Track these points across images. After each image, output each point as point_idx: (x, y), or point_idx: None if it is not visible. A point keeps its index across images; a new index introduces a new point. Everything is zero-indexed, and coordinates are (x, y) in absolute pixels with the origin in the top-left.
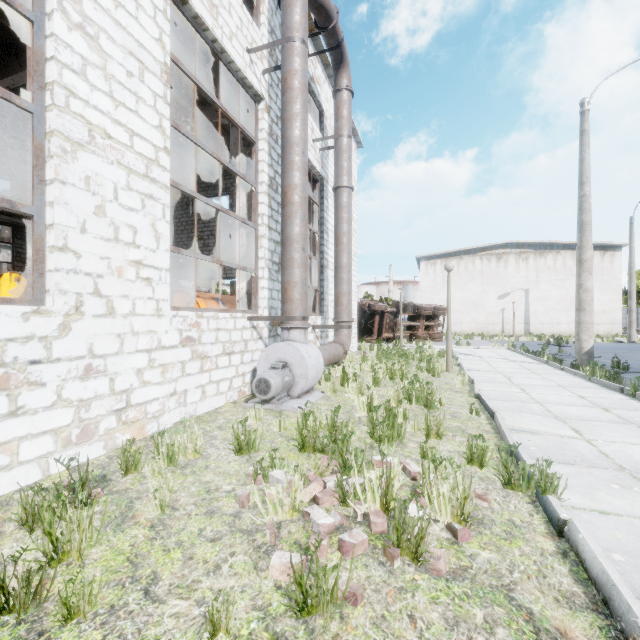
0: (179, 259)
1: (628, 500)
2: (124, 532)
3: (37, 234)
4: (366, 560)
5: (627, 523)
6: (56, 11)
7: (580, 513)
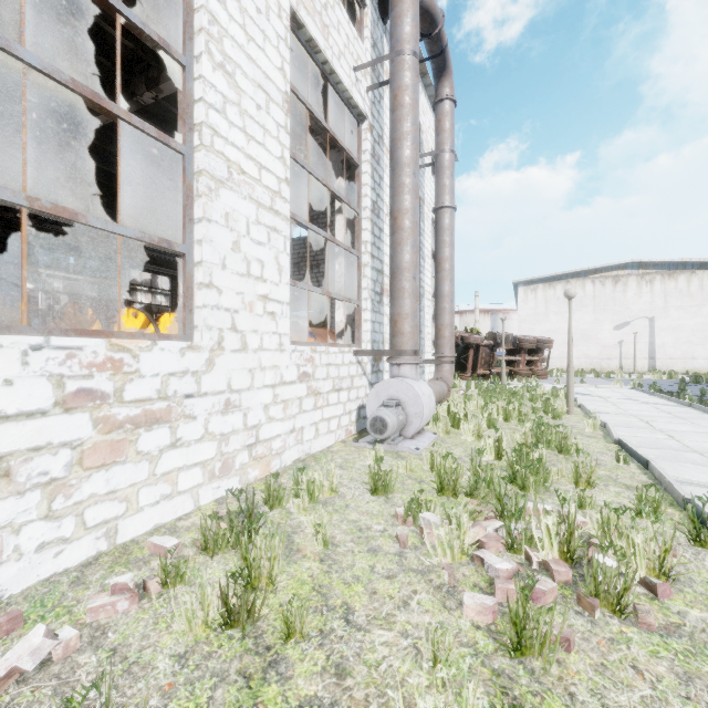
0: None
1: None
2: (297, 564)
3: (187, 272)
4: (560, 608)
5: None
6: (204, 53)
7: None
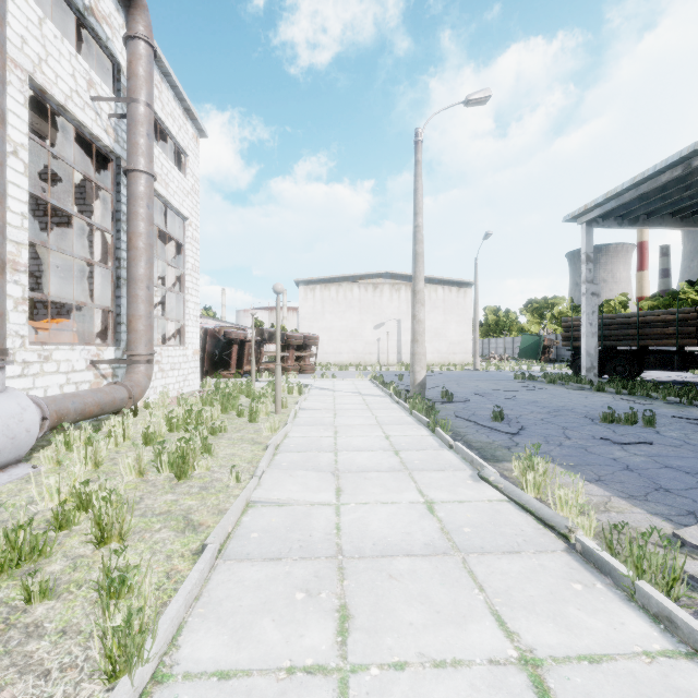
0: None
1: (292, 626)
2: None
3: None
4: None
5: (243, 695)
6: None
7: (184, 691)
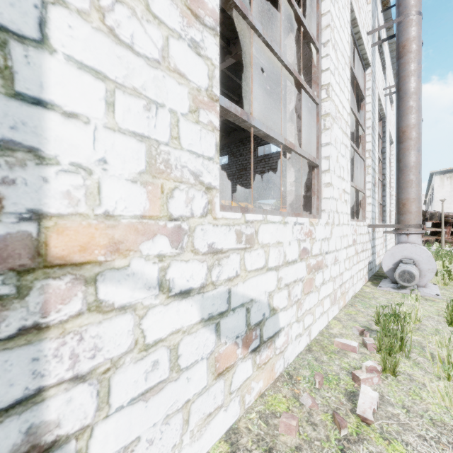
0: (248, 187)
1: None
2: None
3: (319, 176)
4: None
5: None
6: (329, 40)
7: None
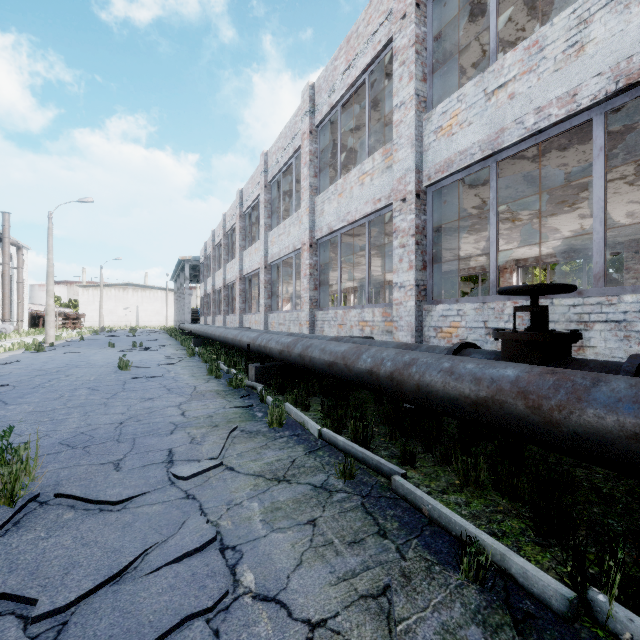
0: None
1: None
2: None
3: None
4: None
5: None
6: None
7: None
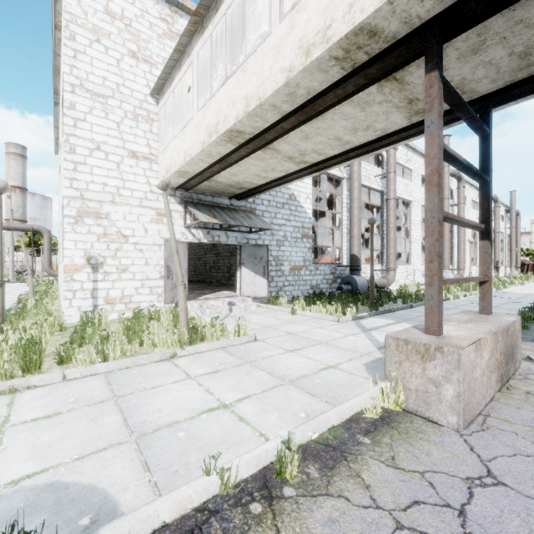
0: None
1: None
2: None
3: None
4: None
5: None
6: None
7: None
